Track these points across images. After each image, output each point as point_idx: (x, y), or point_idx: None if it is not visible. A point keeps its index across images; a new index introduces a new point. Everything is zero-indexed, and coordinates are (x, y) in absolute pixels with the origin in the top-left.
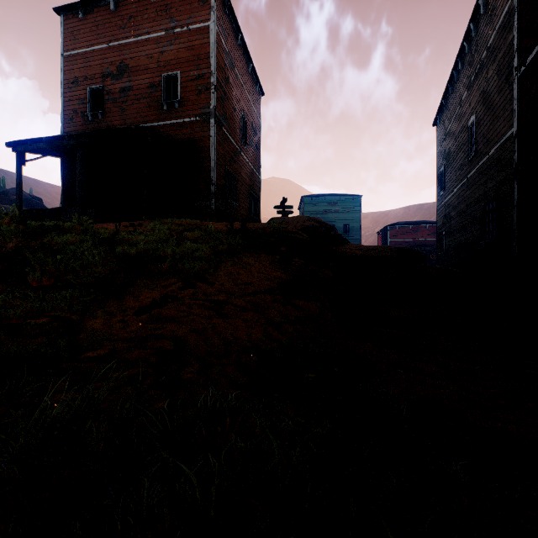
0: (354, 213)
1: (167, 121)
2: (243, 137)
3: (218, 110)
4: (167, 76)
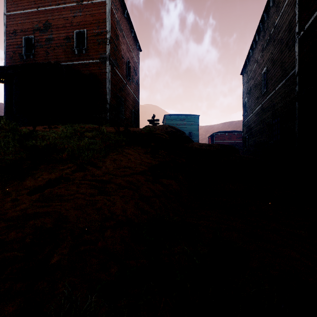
0: (195, 126)
1: (78, 61)
2: (128, 75)
3: (112, 56)
4: (78, 32)
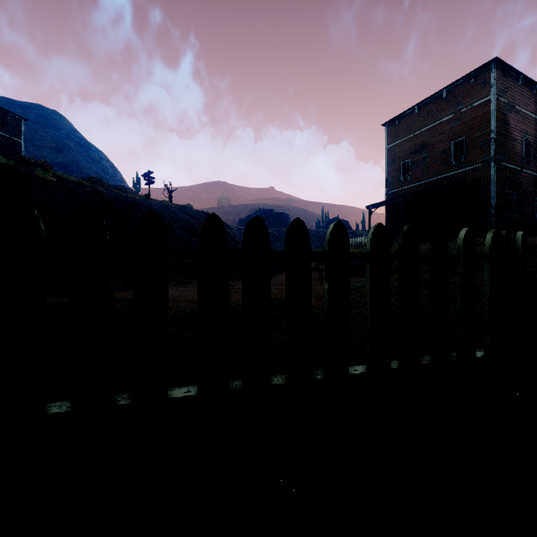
0: None
1: (455, 171)
2: (524, 157)
3: (497, 153)
4: (455, 142)
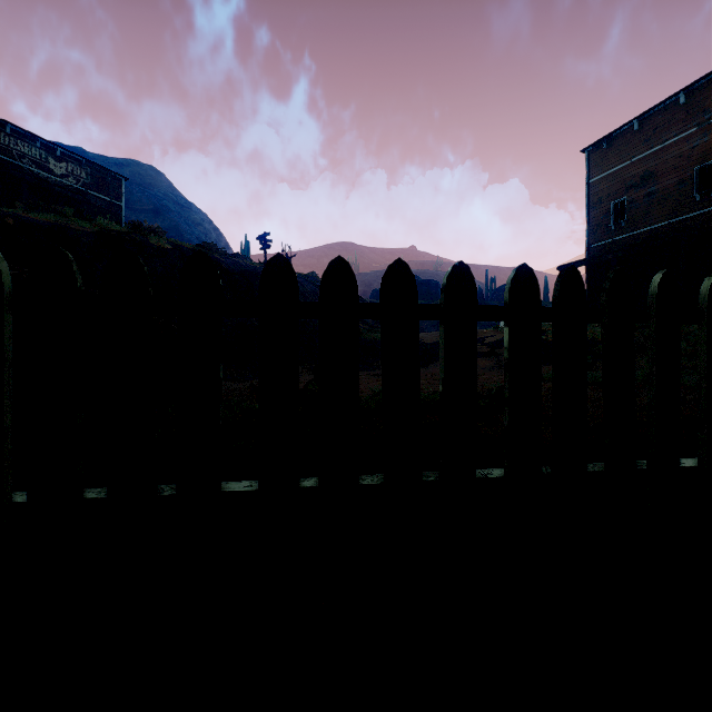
0: None
1: (700, 211)
2: None
3: None
4: (699, 168)
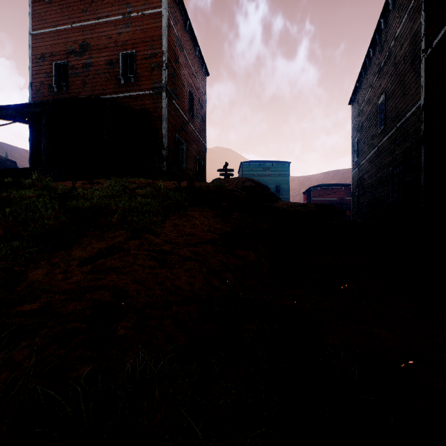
0: (284, 177)
1: (124, 93)
2: (191, 110)
3: (169, 85)
4: (124, 55)
